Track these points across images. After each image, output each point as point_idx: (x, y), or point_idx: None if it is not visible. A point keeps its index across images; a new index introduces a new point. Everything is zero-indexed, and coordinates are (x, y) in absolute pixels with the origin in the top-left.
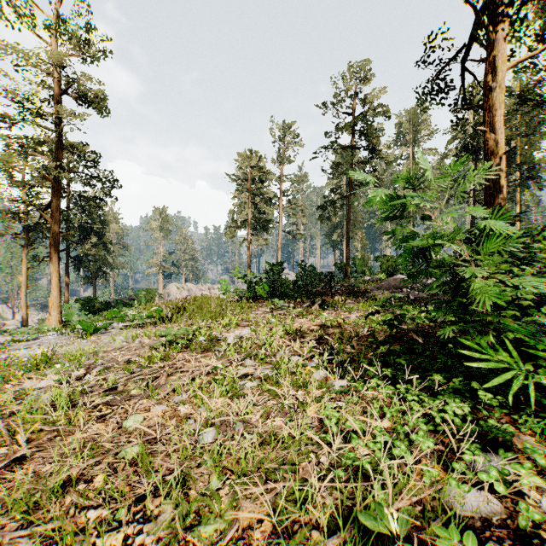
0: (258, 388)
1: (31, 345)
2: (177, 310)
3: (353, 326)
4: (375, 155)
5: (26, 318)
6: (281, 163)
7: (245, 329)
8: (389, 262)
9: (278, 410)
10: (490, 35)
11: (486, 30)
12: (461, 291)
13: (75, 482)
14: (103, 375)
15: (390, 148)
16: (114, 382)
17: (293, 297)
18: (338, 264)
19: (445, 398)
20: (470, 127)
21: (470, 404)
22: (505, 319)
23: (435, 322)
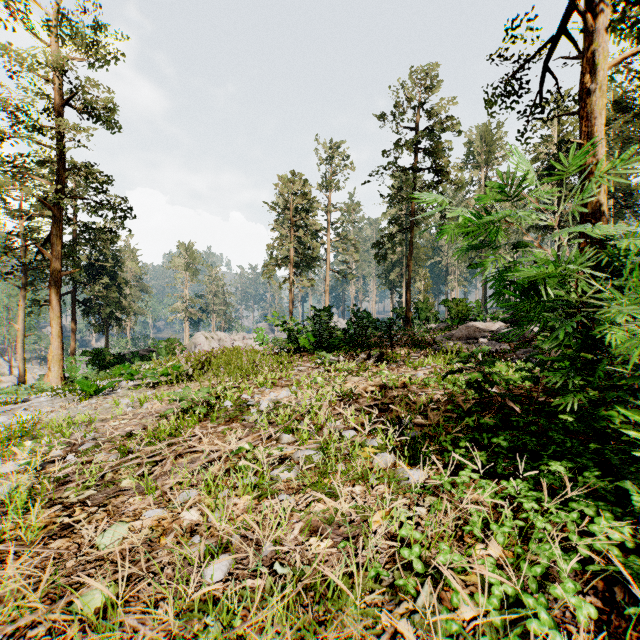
0: (299, 481)
1: (17, 409)
2: (200, 366)
3: (422, 387)
4: (442, 179)
5: (24, 374)
6: (329, 189)
7: (283, 391)
8: (459, 306)
9: (327, 522)
10: (587, 25)
11: (583, 19)
12: (592, 343)
13: None
14: (89, 457)
15: (460, 169)
16: (100, 468)
17: (344, 349)
18: (397, 310)
19: (582, 507)
20: (554, 146)
21: (617, 514)
22: None
23: (537, 383)
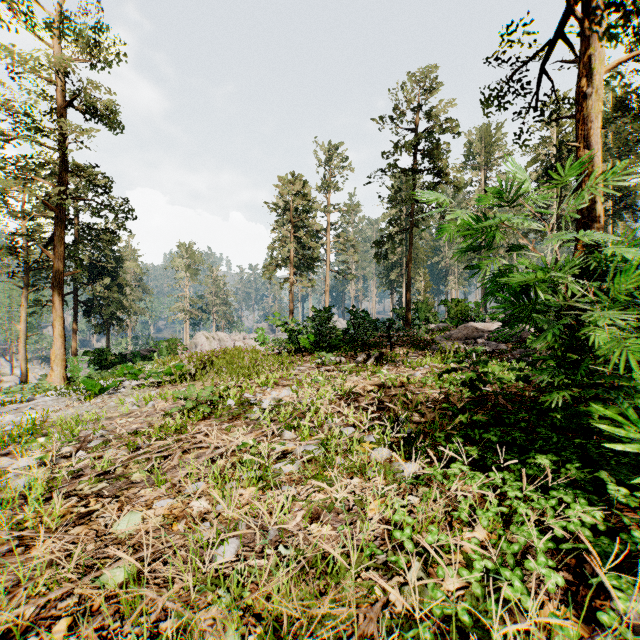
0: (300, 474)
1: (23, 408)
2: (202, 366)
3: (420, 386)
4: (442, 180)
5: (26, 374)
6: (329, 190)
7: (284, 390)
8: (458, 307)
9: (327, 510)
10: (583, 30)
11: (579, 24)
12: (575, 344)
13: (25, 630)
14: (99, 453)
15: (459, 171)
16: (111, 463)
17: (344, 349)
18: (397, 310)
19: (562, 495)
20: (553, 147)
21: (594, 502)
22: (636, 382)
23: (528, 382)
